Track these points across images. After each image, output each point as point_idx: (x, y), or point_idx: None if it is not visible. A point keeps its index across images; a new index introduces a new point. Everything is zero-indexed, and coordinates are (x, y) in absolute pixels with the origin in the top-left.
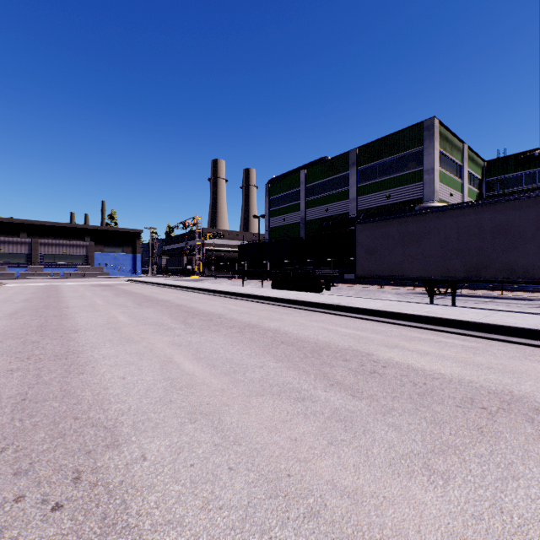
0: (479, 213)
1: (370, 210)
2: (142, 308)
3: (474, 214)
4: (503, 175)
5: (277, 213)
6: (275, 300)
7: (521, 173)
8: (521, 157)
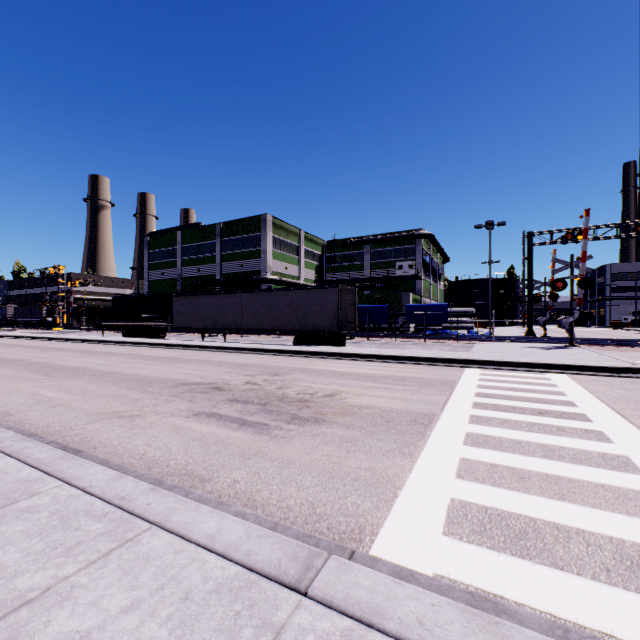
0: (216, 298)
1: (230, 275)
2: (11, 348)
3: (214, 298)
4: (335, 253)
5: (156, 267)
6: (111, 342)
7: (343, 253)
8: (342, 242)
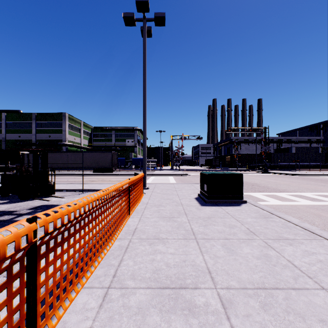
0: (53, 154)
1: (42, 140)
2: None
3: (52, 154)
4: (98, 132)
5: None
6: None
7: (102, 133)
8: (101, 128)
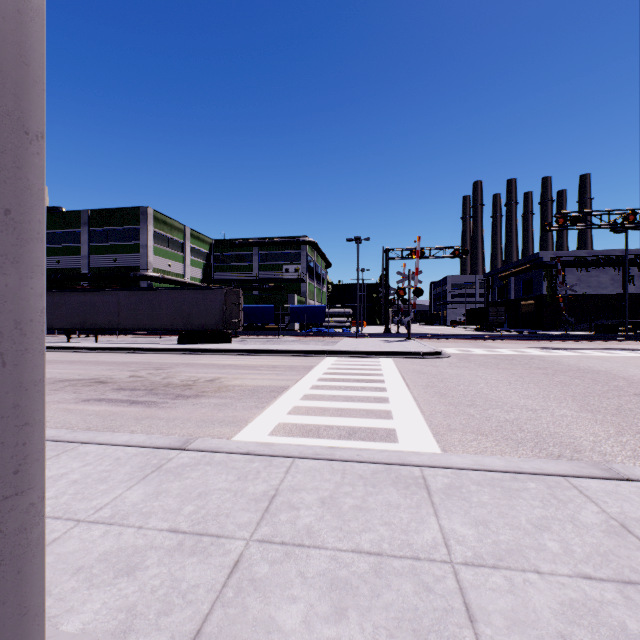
0: (86, 296)
1: (101, 269)
2: None
3: (84, 296)
4: (223, 252)
5: None
6: None
7: (232, 253)
8: (231, 242)
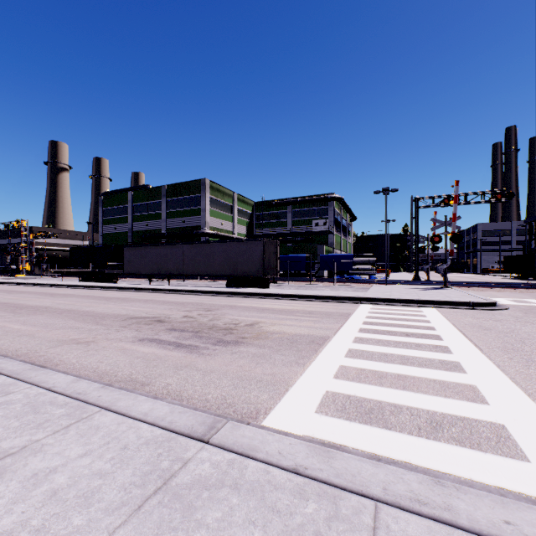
0: (161, 249)
1: (174, 229)
2: None
3: (160, 249)
4: (263, 212)
5: (110, 222)
6: (69, 286)
7: (270, 212)
8: (269, 203)
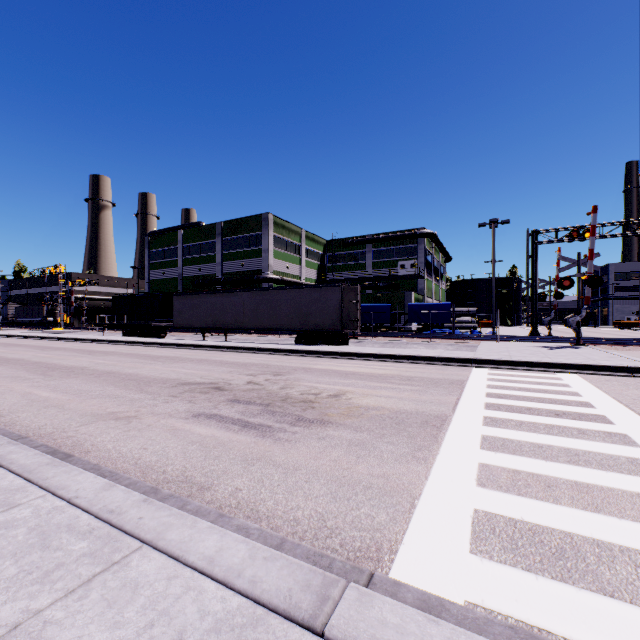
0: (216, 297)
1: (232, 274)
2: (10, 347)
3: (215, 297)
4: (336, 252)
5: (157, 267)
6: (111, 342)
7: (345, 252)
8: (343, 242)
